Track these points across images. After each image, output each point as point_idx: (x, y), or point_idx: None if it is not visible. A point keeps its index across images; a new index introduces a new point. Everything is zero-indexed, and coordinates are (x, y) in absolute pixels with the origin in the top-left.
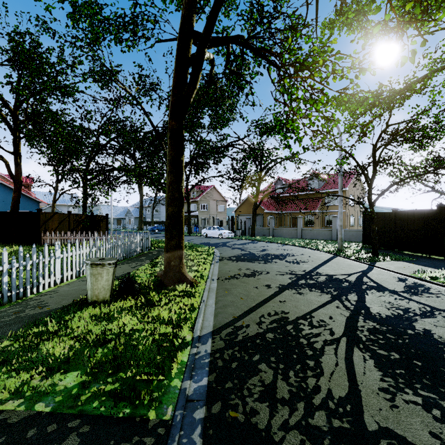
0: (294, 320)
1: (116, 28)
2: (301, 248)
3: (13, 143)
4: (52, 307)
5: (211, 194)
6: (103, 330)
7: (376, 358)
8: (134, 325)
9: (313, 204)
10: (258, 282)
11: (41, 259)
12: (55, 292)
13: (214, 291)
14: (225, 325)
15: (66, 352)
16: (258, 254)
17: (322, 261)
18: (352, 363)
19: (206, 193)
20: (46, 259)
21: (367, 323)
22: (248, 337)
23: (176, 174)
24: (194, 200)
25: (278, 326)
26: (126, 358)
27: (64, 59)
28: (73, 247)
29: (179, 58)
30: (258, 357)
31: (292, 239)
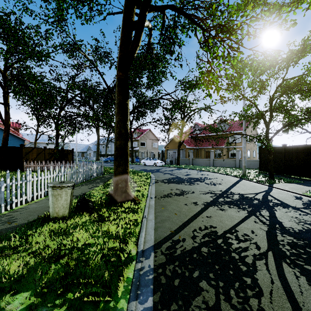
0: (222, 234)
1: (76, 2)
2: (214, 173)
3: (3, 96)
4: (19, 223)
5: (147, 135)
6: (59, 245)
7: (306, 274)
8: (86, 240)
9: (221, 142)
10: (187, 200)
11: (14, 182)
12: (25, 209)
13: (153, 208)
14: (164, 239)
15: (20, 270)
16: (183, 177)
17: (233, 183)
18: (286, 280)
19: (144, 134)
20: (18, 182)
21: (285, 237)
22: (186, 251)
23: (122, 115)
24: (135, 139)
25: (210, 240)
26: (76, 275)
27: (38, 31)
28: (42, 172)
29: (125, 21)
30: (197, 273)
31: (206, 167)
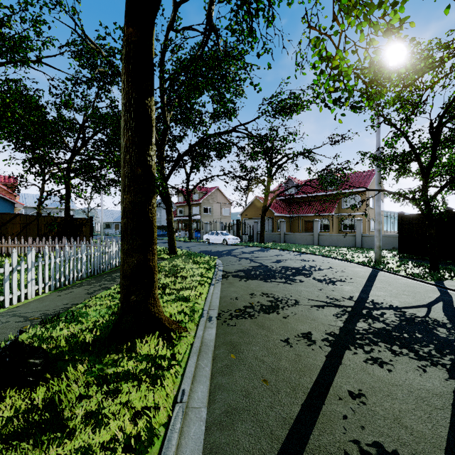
0: None
1: None
2: (324, 258)
3: None
4: None
5: (214, 196)
6: None
7: None
8: None
9: (328, 207)
10: (287, 326)
11: None
12: None
13: (209, 353)
14: None
15: None
16: (273, 266)
17: (366, 279)
18: None
19: (209, 195)
20: None
21: None
22: None
23: (137, 131)
24: (196, 203)
25: None
26: None
27: None
28: None
29: None
30: None
31: (308, 246)
